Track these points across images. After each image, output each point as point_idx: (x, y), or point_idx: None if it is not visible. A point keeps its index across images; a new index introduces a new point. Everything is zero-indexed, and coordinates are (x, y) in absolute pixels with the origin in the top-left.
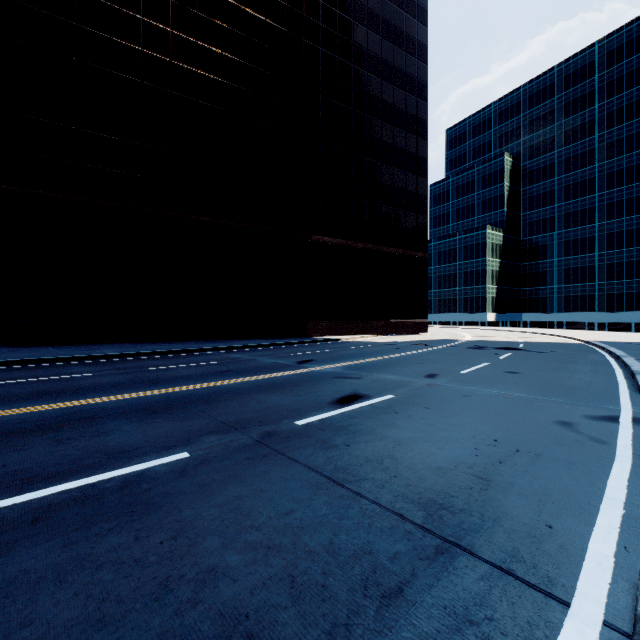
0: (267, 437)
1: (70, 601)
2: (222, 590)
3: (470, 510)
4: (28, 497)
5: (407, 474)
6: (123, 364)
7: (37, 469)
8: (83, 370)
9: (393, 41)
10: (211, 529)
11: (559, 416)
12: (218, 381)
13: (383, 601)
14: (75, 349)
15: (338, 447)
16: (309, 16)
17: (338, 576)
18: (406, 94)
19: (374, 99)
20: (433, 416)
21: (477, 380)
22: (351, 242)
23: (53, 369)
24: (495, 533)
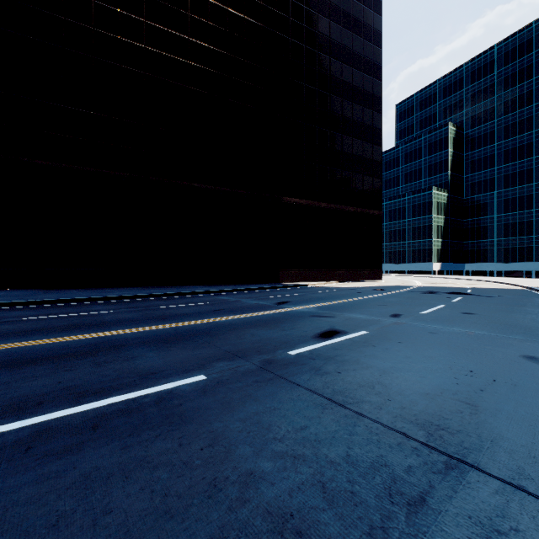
0: (267, 364)
1: (138, 494)
2: (264, 491)
3: (466, 431)
4: (84, 408)
5: (399, 398)
6: (134, 304)
7: (86, 385)
8: (103, 308)
9: (352, 29)
10: (240, 439)
11: (524, 351)
12: (214, 318)
13: (410, 508)
14: (94, 292)
15: (331, 374)
16: (281, 12)
17: (363, 484)
18: (363, 74)
19: (336, 80)
20: (407, 349)
21: (438, 319)
22: (316, 202)
23: (80, 307)
24: (496, 452)
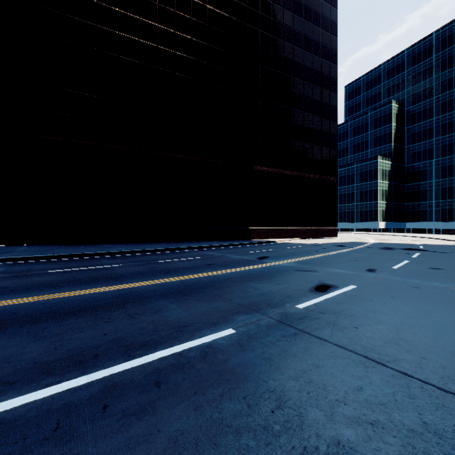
0: (284, 318)
1: None
2: None
3: None
4: (139, 362)
5: (432, 356)
6: (136, 258)
7: (130, 338)
8: (112, 262)
9: (312, 21)
10: (305, 401)
11: None
12: (211, 272)
13: None
14: (98, 247)
15: (349, 329)
16: (252, 7)
17: None
18: (322, 60)
19: (298, 65)
20: (405, 304)
21: (413, 274)
22: (281, 170)
23: (92, 261)
24: None
